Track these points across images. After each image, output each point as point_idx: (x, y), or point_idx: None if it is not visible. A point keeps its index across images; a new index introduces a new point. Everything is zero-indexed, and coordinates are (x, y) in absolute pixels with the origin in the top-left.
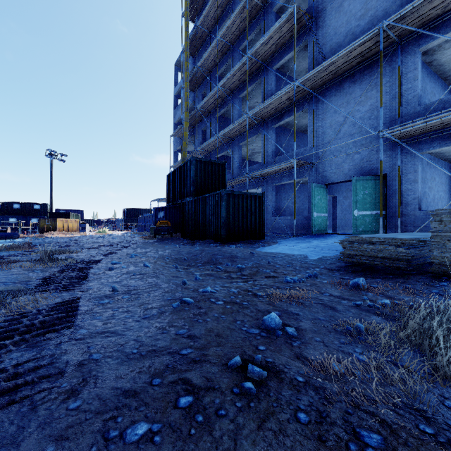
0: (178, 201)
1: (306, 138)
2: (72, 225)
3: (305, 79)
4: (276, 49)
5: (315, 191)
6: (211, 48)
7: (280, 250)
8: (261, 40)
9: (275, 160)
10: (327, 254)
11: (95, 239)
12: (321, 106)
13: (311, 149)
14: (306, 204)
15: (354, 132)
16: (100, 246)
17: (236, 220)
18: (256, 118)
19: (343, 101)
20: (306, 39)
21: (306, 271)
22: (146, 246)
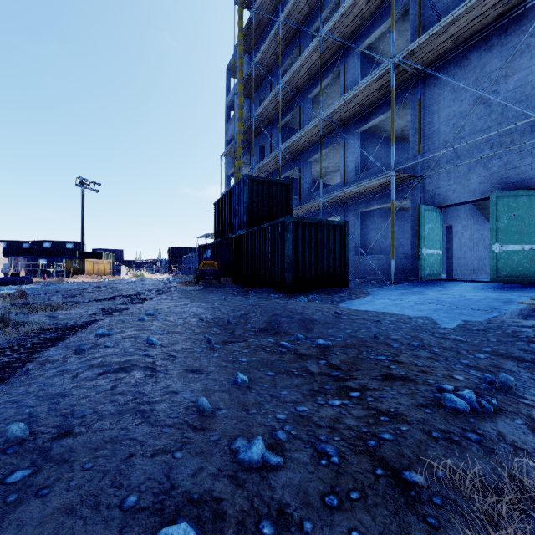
0: (228, 235)
1: (401, 148)
2: (103, 267)
3: (409, 52)
4: (362, 22)
5: (424, 216)
6: (272, 35)
7: (379, 307)
8: (341, 9)
9: (360, 177)
10: (470, 318)
11: (121, 286)
12: (432, 92)
13: (416, 157)
14: (401, 239)
15: (488, 126)
16: (117, 296)
17: (307, 260)
18: (333, 121)
19: (469, 80)
20: (408, 0)
21: (461, 361)
22: (180, 297)
